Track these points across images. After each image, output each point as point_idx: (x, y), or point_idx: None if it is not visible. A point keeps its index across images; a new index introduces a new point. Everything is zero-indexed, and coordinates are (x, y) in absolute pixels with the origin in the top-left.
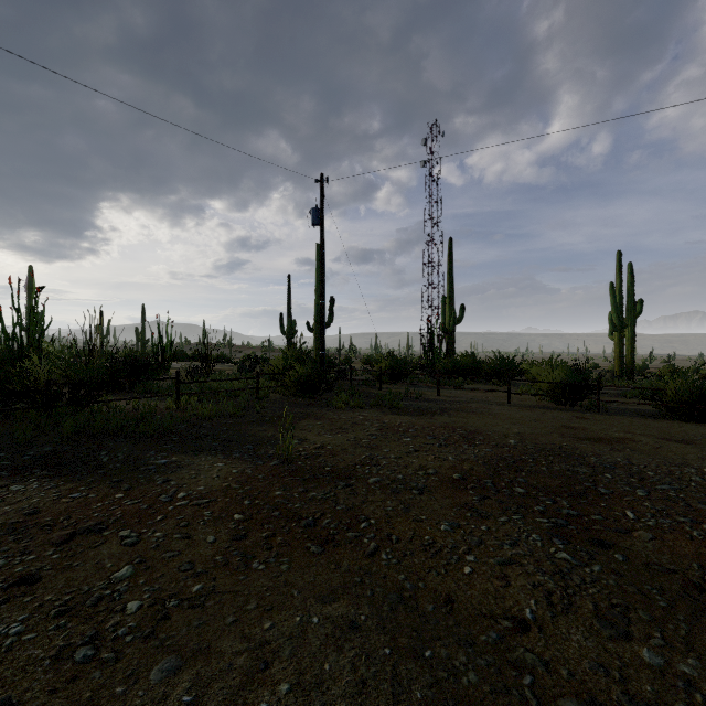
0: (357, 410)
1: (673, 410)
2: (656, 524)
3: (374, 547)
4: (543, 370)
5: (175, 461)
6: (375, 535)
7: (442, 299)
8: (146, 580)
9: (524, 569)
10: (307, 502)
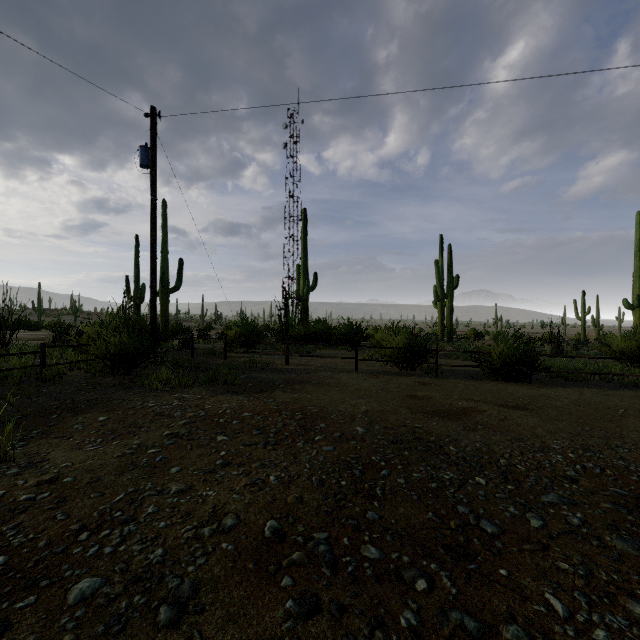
0: (180, 391)
1: (496, 371)
2: (615, 639)
3: None
4: (386, 335)
5: None
6: None
7: (297, 267)
8: None
9: None
10: None
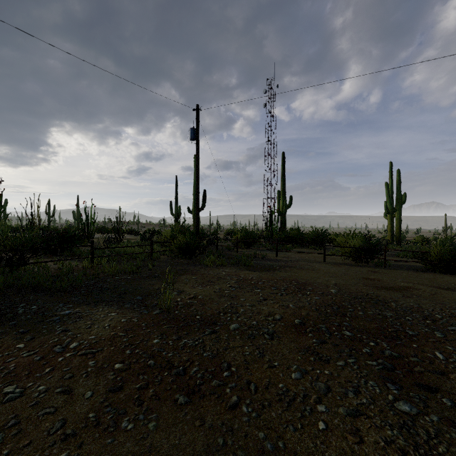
0: (221, 268)
1: (435, 266)
2: None
3: (235, 400)
4: (344, 239)
5: (77, 312)
6: (236, 384)
7: (278, 192)
8: (10, 450)
9: (372, 423)
10: (179, 350)
